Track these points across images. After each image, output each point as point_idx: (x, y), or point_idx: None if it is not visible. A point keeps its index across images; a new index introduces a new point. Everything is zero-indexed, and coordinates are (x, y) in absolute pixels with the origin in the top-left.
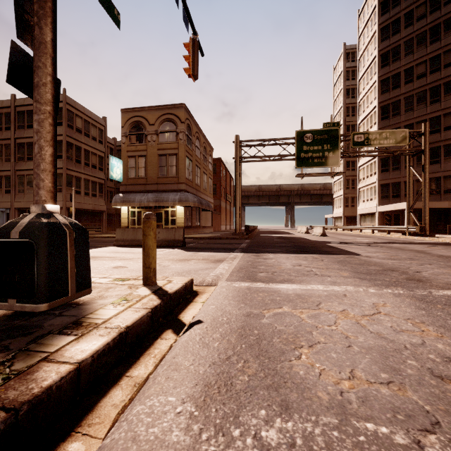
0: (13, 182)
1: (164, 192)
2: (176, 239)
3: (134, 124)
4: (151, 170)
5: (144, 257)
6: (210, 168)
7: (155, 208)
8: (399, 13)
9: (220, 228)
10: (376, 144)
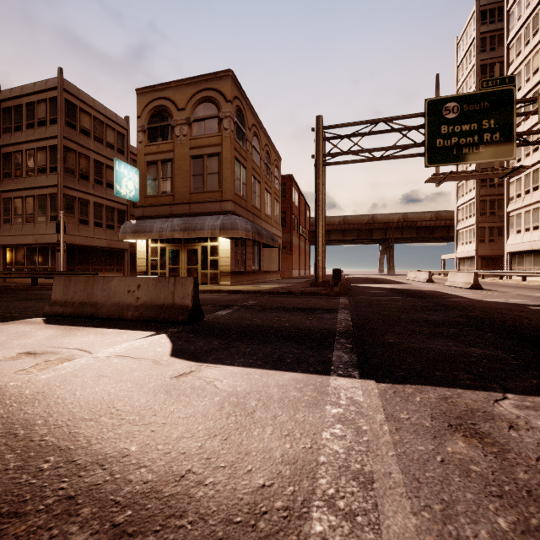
0: None
1: (199, 216)
2: (176, 303)
3: (156, 111)
4: (180, 182)
5: None
6: (276, 185)
7: (186, 243)
8: None
9: (291, 274)
10: None
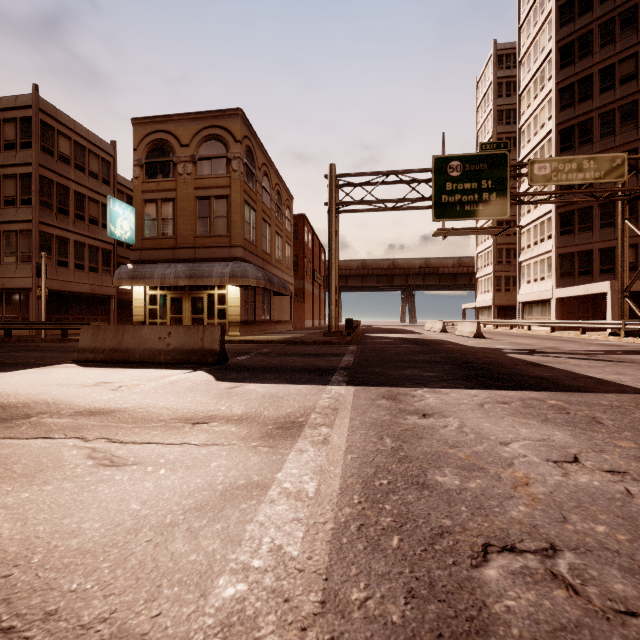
0: None
1: (205, 262)
2: (205, 347)
3: (155, 144)
4: (183, 225)
5: None
6: (287, 227)
7: (191, 290)
8: None
9: (304, 324)
10: (572, 180)
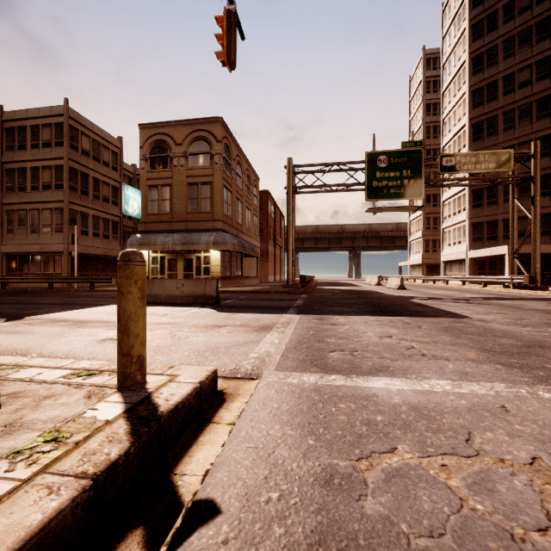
0: (0, 220)
1: (195, 232)
2: (207, 294)
3: (157, 144)
4: (177, 204)
5: (120, 335)
6: (255, 202)
7: (183, 253)
8: (496, 5)
9: (267, 279)
10: (471, 170)
